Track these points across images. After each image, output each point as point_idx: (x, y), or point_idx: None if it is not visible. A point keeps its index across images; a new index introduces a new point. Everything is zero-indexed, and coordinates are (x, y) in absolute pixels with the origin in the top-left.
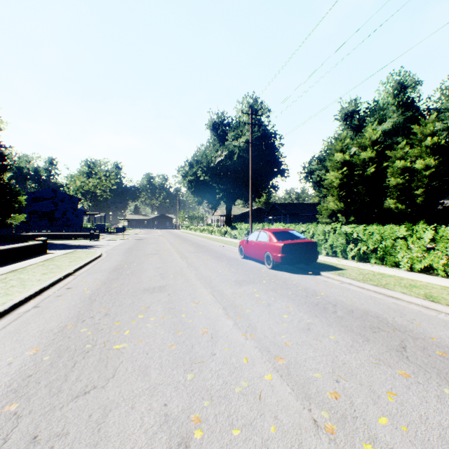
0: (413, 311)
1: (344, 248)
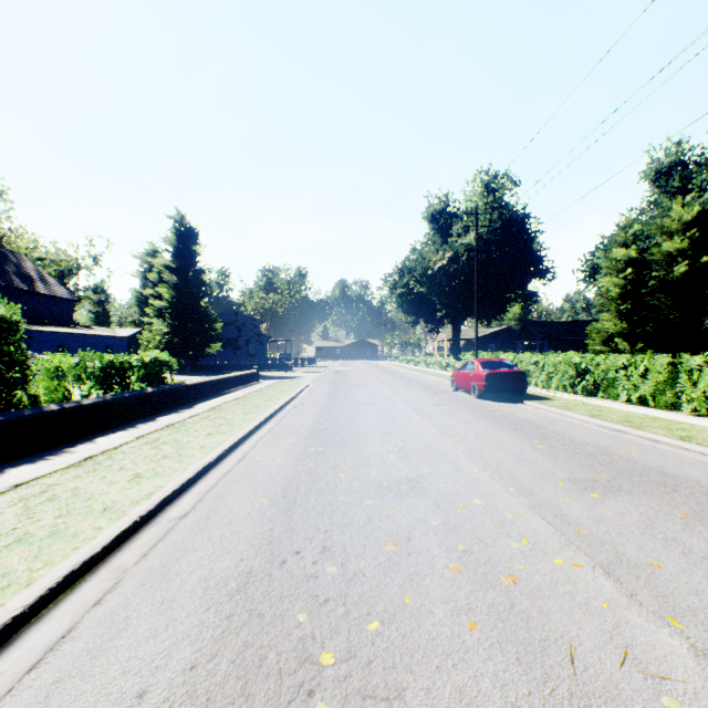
0: (566, 422)
1: (574, 381)
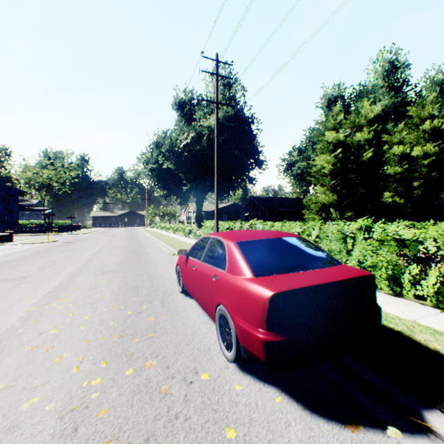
0: None
1: (396, 272)
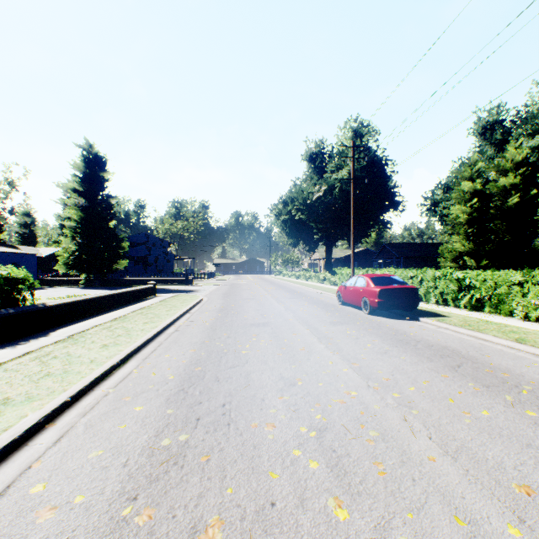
0: (493, 349)
1: (456, 296)
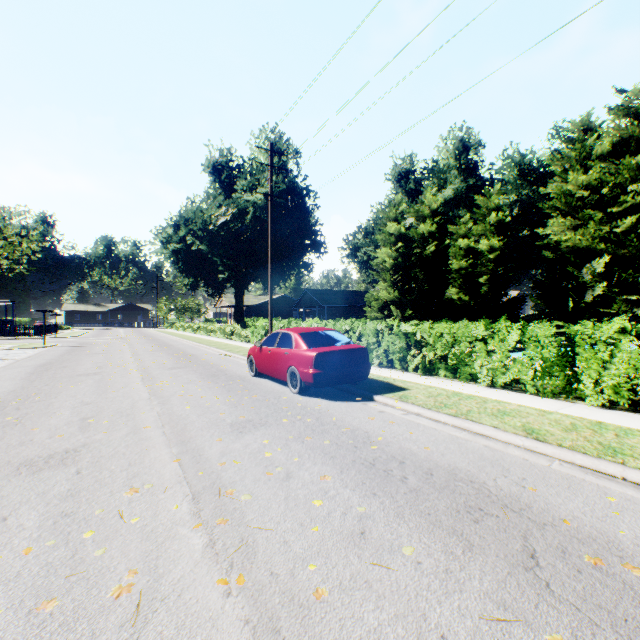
0: (517, 462)
1: (404, 355)
